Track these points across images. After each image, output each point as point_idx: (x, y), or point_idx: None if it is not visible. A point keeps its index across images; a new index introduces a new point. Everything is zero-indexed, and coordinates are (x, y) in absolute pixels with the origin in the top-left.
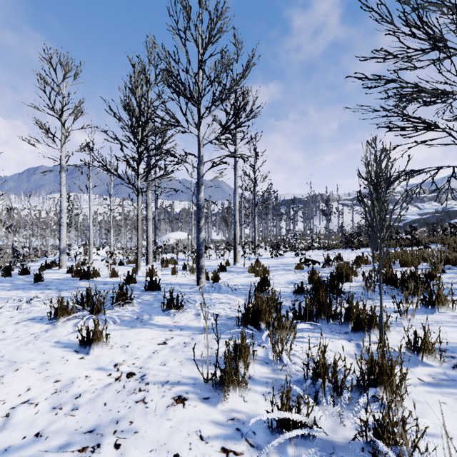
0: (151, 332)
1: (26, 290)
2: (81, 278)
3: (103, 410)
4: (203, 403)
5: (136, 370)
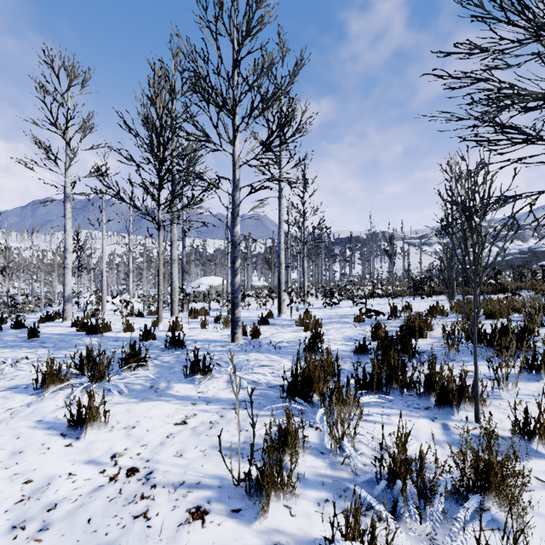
0: (167, 406)
1: (14, 349)
2: (88, 333)
3: (85, 531)
4: (232, 519)
5: (141, 464)
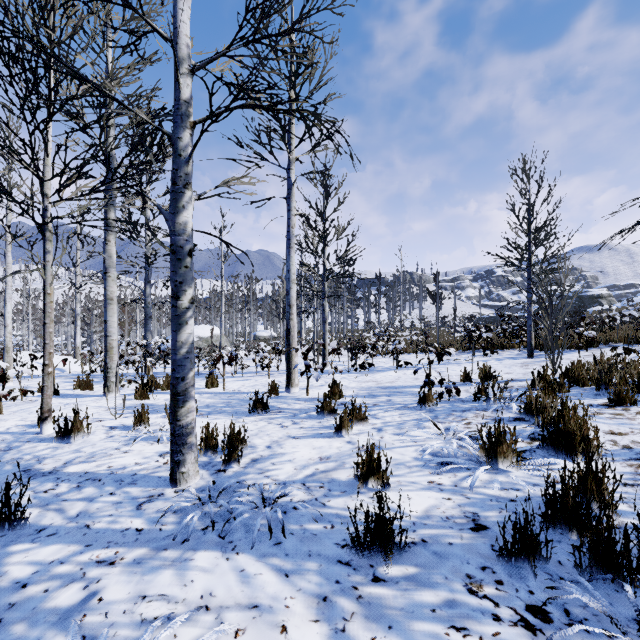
0: None
1: None
2: None
3: None
4: None
5: None
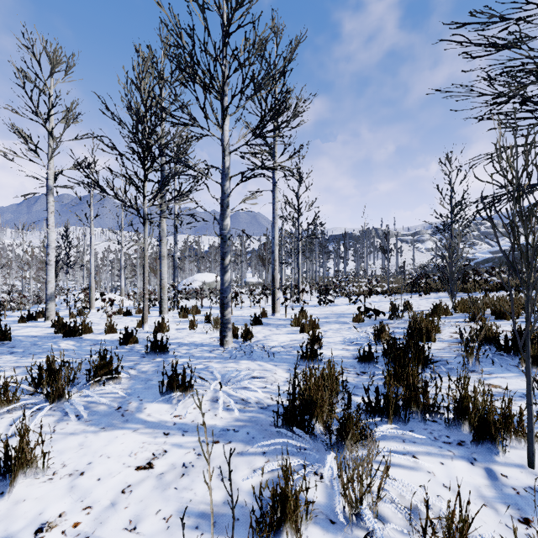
0: (132, 438)
1: None
2: (65, 336)
3: None
4: None
5: None
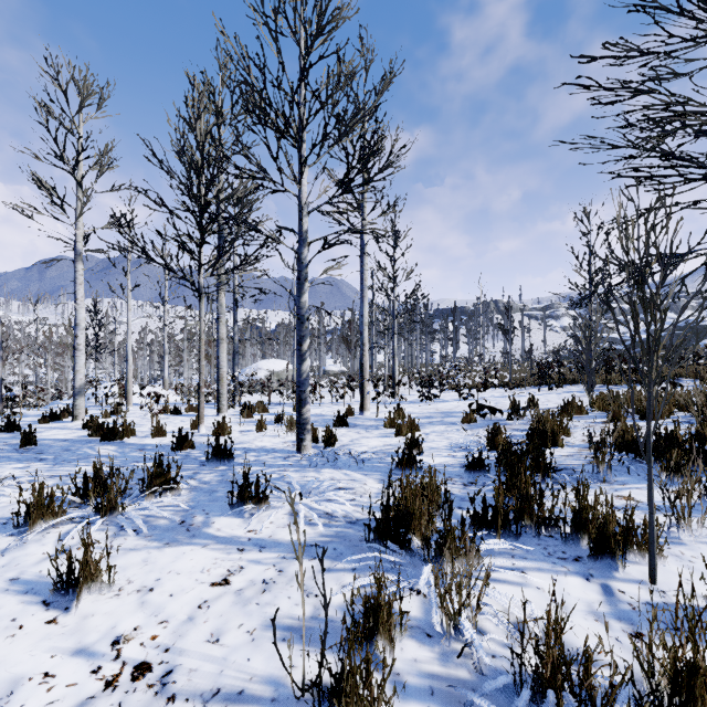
0: (202, 554)
1: None
2: (103, 439)
3: None
4: None
5: (156, 656)
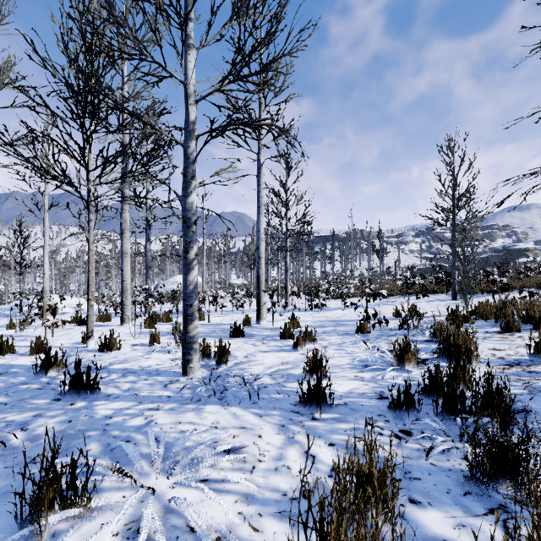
0: None
1: None
2: None
3: None
4: None
5: None
